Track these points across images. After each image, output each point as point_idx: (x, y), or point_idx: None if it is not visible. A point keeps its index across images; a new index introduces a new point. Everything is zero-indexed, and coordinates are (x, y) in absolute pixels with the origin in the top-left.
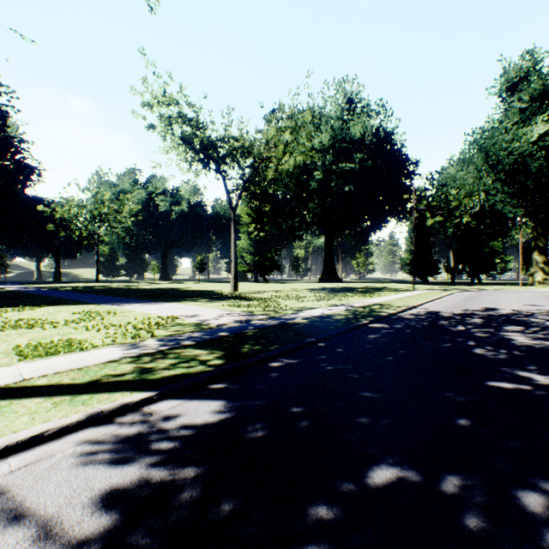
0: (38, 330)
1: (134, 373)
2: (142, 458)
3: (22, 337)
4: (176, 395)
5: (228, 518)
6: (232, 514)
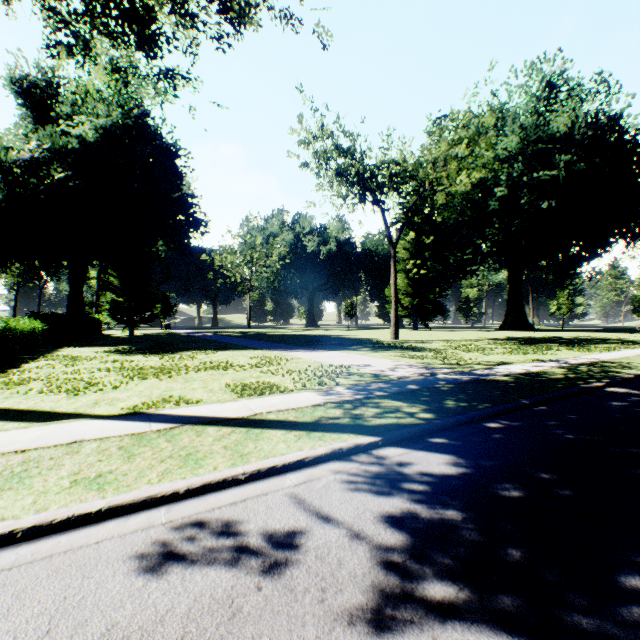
0: (232, 372)
1: (346, 418)
2: (400, 494)
3: (225, 377)
4: (397, 444)
5: (521, 561)
6: (524, 559)
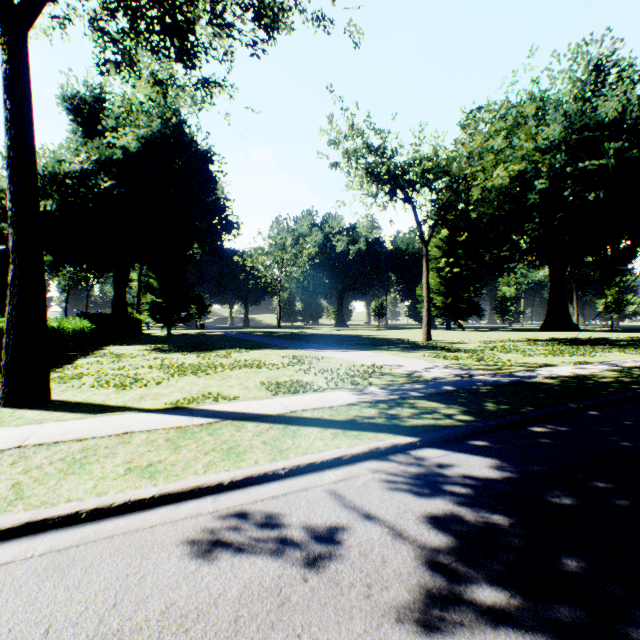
0: (266, 370)
1: (381, 418)
2: (441, 496)
3: (259, 375)
4: (435, 445)
5: (577, 572)
6: (580, 570)
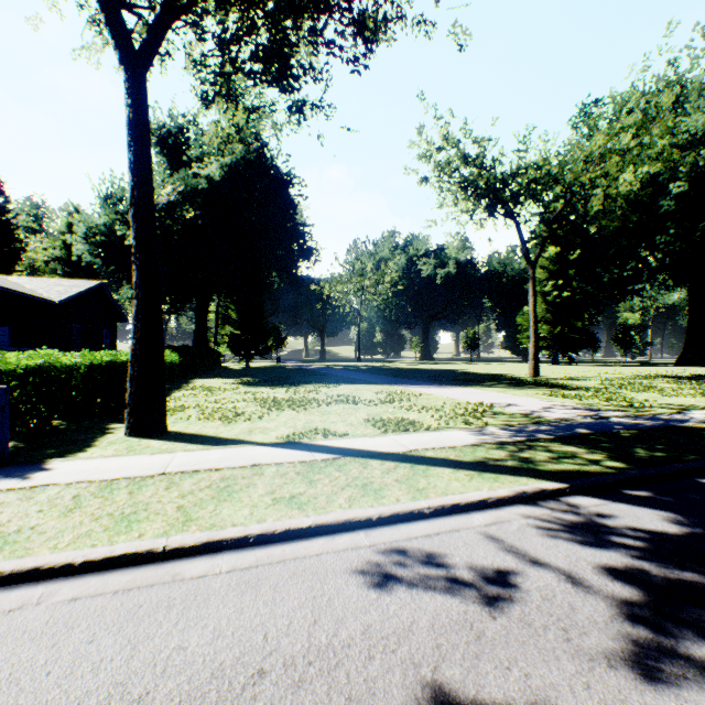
0: (363, 407)
1: (515, 460)
2: (614, 547)
3: (358, 412)
4: (587, 493)
5: None
6: None
